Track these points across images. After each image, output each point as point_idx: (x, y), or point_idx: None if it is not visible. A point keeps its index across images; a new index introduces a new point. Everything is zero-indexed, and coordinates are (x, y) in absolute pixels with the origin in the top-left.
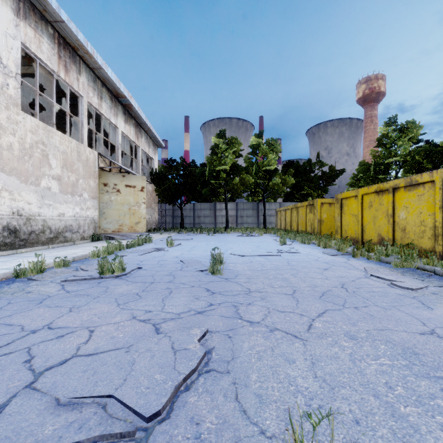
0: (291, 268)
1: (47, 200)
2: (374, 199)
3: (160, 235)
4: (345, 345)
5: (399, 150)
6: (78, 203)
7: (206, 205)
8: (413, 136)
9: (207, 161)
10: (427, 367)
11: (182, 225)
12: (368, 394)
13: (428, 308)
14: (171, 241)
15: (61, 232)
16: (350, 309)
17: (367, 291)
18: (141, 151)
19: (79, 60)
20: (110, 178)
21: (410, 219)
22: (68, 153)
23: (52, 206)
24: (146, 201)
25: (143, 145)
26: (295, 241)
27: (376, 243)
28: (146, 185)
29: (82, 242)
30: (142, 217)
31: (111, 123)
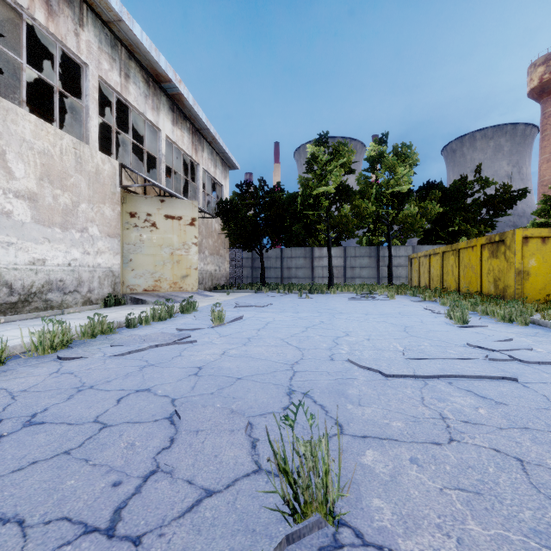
0: None
1: (2, 234)
2: None
3: (225, 296)
4: None
5: None
6: (78, 242)
7: (299, 251)
8: None
9: (299, 183)
10: None
11: (262, 280)
12: None
13: None
14: (219, 312)
15: (37, 292)
16: None
17: None
18: (204, 173)
19: (81, 3)
20: (140, 204)
21: None
22: (54, 155)
23: (14, 246)
24: (210, 244)
25: (205, 163)
26: (475, 313)
27: None
28: (210, 222)
29: (82, 309)
30: (192, 267)
31: (147, 121)
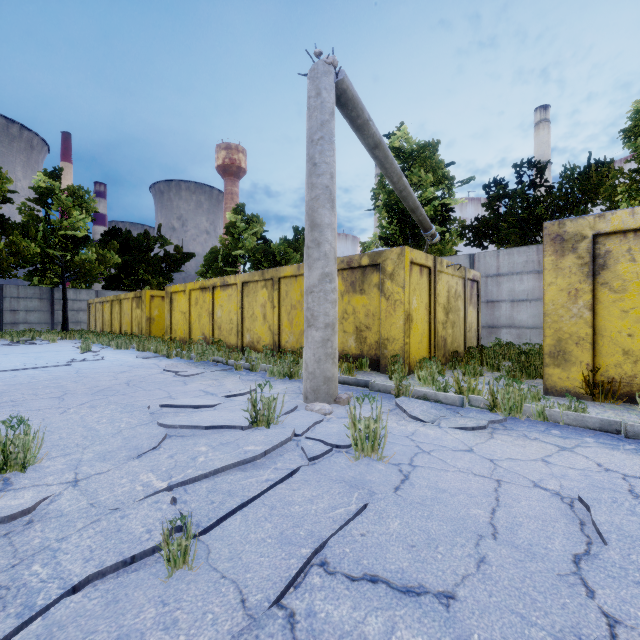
0: (78, 376)
1: None
2: (200, 295)
3: None
4: (83, 412)
5: (246, 243)
6: None
7: None
8: (258, 231)
9: None
10: (133, 408)
11: None
12: (80, 427)
13: (185, 385)
14: None
15: None
16: (117, 396)
17: (148, 382)
18: None
19: None
20: None
21: (224, 317)
22: None
23: None
24: None
25: None
26: (109, 347)
27: (202, 342)
28: None
29: None
30: None
31: None
